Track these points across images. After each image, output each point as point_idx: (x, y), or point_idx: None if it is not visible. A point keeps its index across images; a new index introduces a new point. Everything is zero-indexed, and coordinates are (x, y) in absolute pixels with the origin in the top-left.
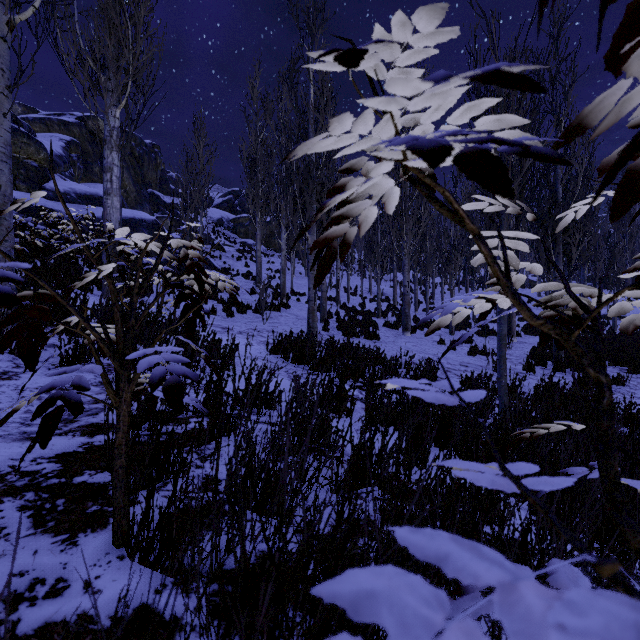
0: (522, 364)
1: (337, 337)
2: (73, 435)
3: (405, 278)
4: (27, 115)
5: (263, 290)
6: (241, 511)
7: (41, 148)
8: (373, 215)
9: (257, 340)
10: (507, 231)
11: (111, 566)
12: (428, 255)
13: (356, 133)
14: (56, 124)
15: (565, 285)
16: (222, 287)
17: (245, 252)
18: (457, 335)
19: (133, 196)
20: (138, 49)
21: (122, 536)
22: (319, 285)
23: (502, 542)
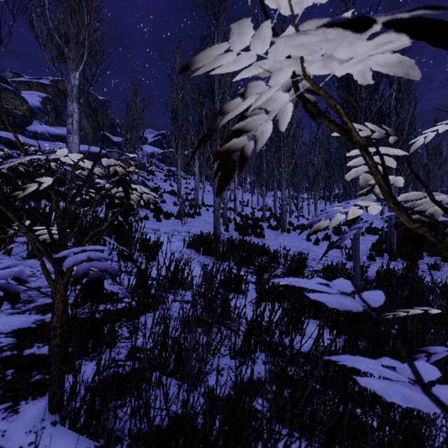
0: (366, 255)
1: (235, 236)
2: (29, 313)
3: (283, 194)
4: (15, 79)
5: (182, 202)
6: (147, 402)
7: (24, 102)
8: (268, 131)
9: (177, 238)
10: (380, 148)
11: (44, 432)
12: (299, 178)
13: (254, 52)
14: (36, 85)
15: (429, 194)
16: (146, 198)
17: (170, 176)
18: (319, 234)
19: (91, 136)
20: (91, 29)
21: (56, 404)
22: (220, 193)
23: (364, 396)
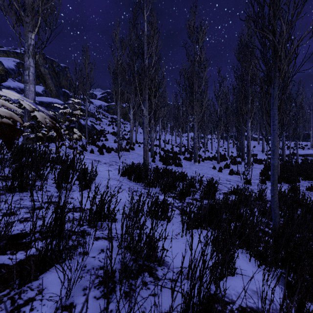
0: (259, 180)
1: (159, 165)
2: None
3: (195, 134)
4: None
5: (119, 140)
6: None
7: (0, 64)
8: None
9: (114, 167)
10: None
11: None
12: (205, 123)
13: None
14: (12, 53)
15: None
16: (43, 119)
17: (112, 122)
18: (221, 164)
19: (54, 92)
20: None
21: None
22: None
23: None
